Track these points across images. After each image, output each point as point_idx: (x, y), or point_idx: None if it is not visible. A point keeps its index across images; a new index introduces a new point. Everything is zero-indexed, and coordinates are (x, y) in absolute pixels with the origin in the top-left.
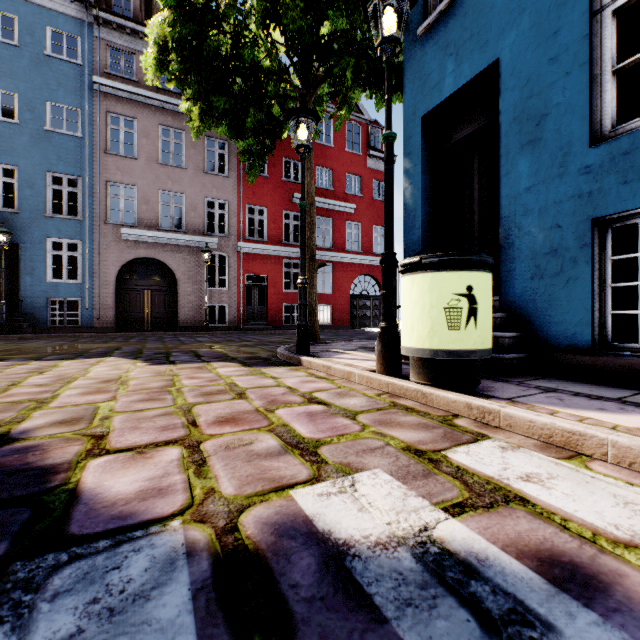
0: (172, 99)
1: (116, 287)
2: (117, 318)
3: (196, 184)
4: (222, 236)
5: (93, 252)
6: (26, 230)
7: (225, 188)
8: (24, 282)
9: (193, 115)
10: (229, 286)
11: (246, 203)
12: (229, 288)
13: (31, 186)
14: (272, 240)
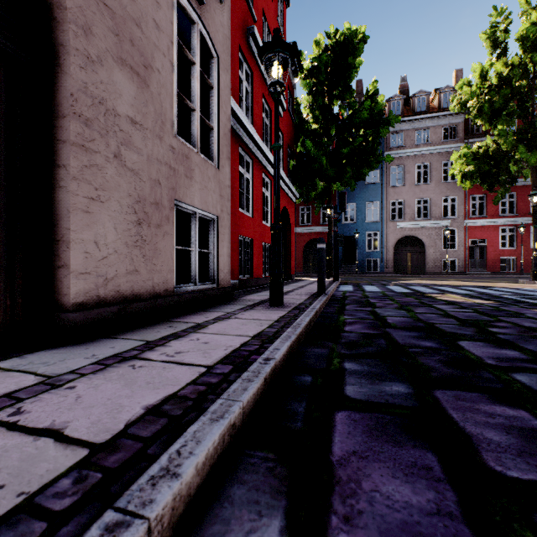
0: (423, 148)
1: (393, 252)
2: (393, 267)
3: (436, 191)
4: (453, 218)
5: (383, 236)
6: (358, 230)
7: (455, 189)
8: (357, 252)
9: (466, 183)
10: (457, 248)
11: (469, 195)
12: (457, 249)
13: (359, 210)
14: (490, 215)
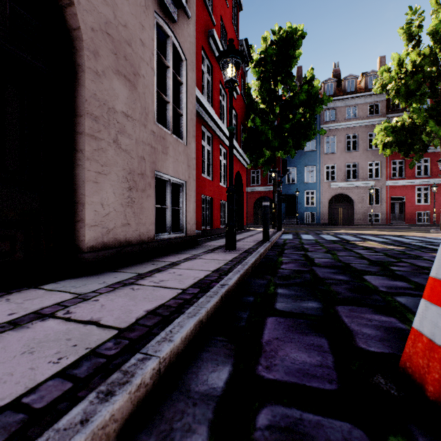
0: (352, 122)
1: (327, 207)
2: (327, 220)
3: (363, 157)
4: (377, 179)
5: (319, 194)
6: (298, 189)
7: (378, 155)
8: (297, 207)
9: (387, 151)
10: (381, 203)
11: (391, 160)
12: (381, 204)
13: (299, 173)
14: (408, 176)
